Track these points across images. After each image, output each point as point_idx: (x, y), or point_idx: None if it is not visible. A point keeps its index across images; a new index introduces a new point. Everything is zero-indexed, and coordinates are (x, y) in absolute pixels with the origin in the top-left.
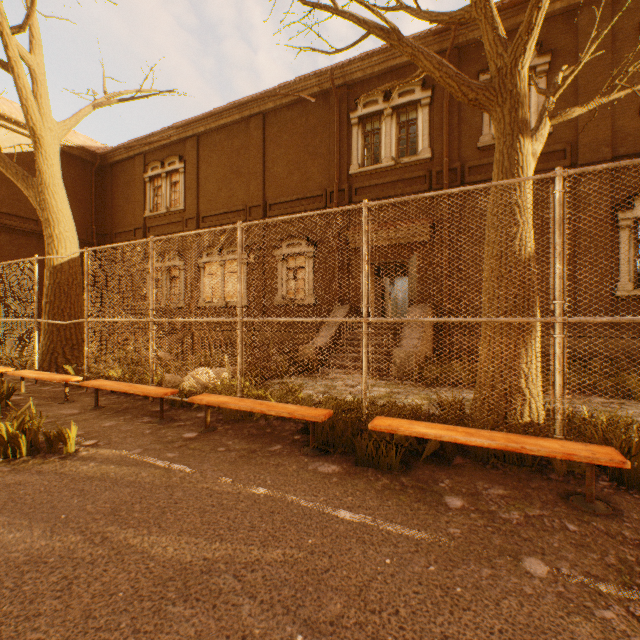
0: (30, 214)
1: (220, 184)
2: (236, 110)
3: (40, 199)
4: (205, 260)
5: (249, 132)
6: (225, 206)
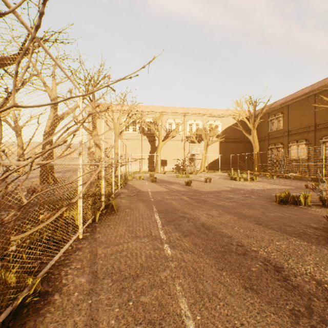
0: (237, 137)
1: (296, 119)
2: (302, 96)
3: (252, 140)
4: (290, 144)
5: (308, 101)
6: (298, 126)
